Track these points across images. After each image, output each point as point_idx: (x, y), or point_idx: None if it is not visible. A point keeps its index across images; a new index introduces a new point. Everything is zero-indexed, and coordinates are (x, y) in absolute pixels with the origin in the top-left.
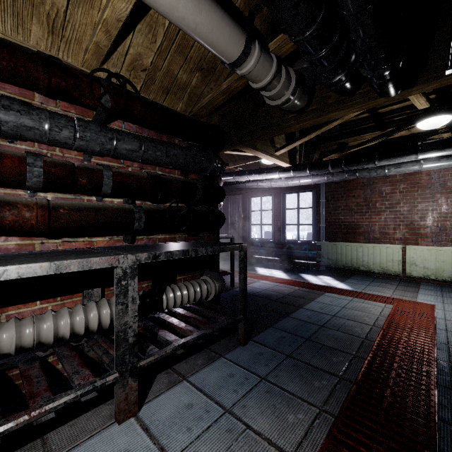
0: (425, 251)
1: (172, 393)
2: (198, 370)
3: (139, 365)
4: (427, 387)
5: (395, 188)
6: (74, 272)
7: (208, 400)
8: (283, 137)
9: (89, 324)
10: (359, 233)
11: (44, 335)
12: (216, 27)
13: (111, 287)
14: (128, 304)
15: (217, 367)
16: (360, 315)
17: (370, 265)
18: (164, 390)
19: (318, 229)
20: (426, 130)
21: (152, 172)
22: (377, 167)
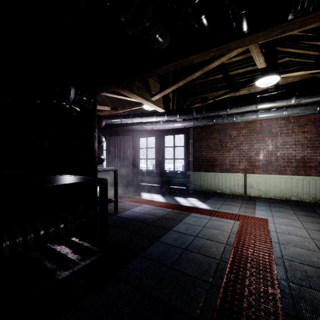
0: (259, 178)
1: None
2: None
3: None
4: (276, 318)
5: (240, 132)
6: None
7: None
8: (158, 86)
9: None
10: (216, 165)
11: None
12: None
13: None
14: None
15: None
16: (216, 233)
17: (223, 189)
18: None
19: (188, 162)
20: (260, 90)
21: None
22: (228, 116)
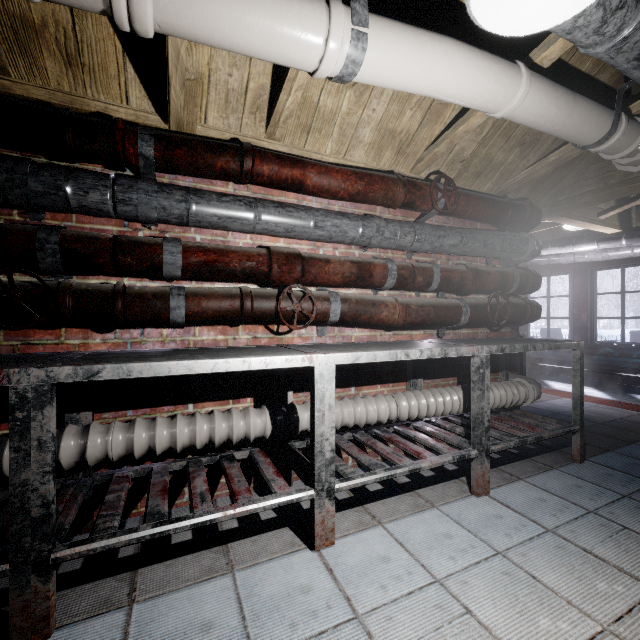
0: None
1: (514, 487)
2: (531, 475)
3: (491, 449)
4: None
5: None
6: (400, 362)
7: (562, 500)
8: None
9: (429, 409)
10: None
11: (401, 411)
12: (583, 121)
13: (425, 380)
14: (484, 390)
15: (555, 477)
16: None
17: None
18: (503, 483)
19: None
20: None
21: (470, 264)
22: None
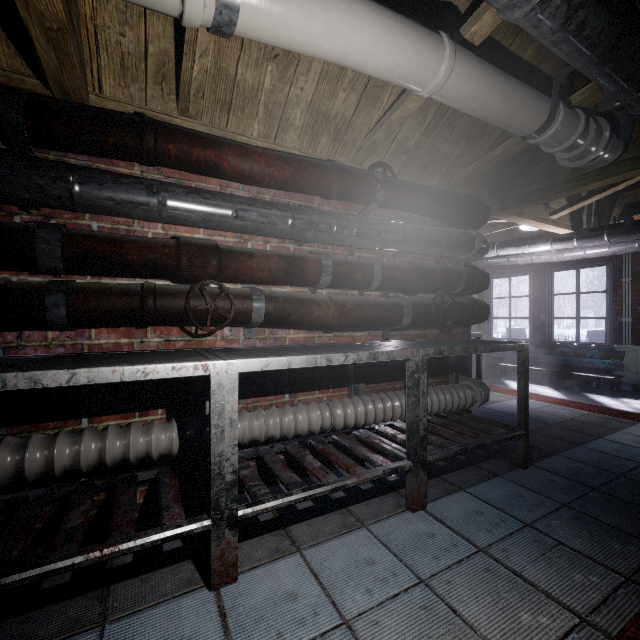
0: None
1: (454, 499)
2: (473, 484)
3: (427, 460)
4: None
5: None
6: (341, 366)
7: (500, 512)
8: None
9: (367, 416)
10: None
11: (336, 420)
12: (519, 108)
13: (369, 384)
14: (419, 397)
15: (497, 485)
16: None
17: None
18: (443, 495)
19: (616, 326)
20: None
21: (414, 262)
22: None
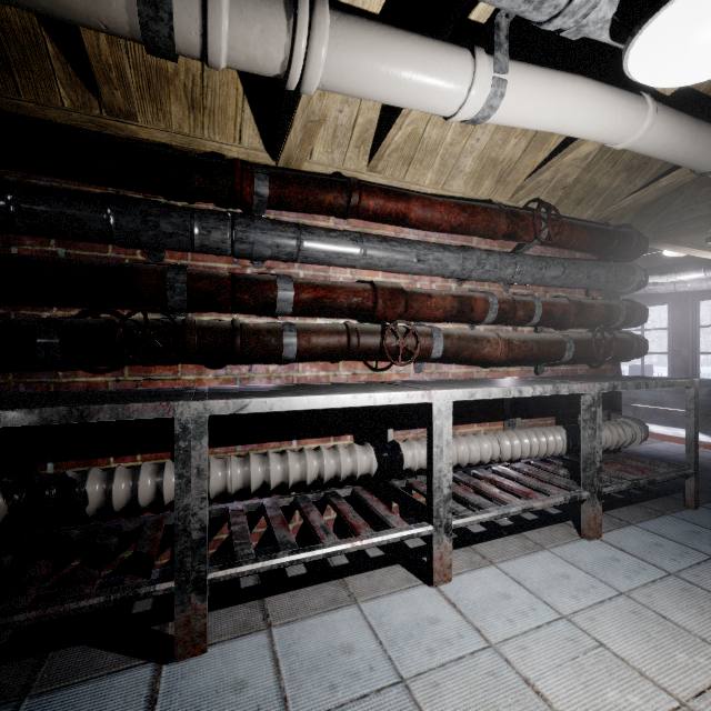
0: None
1: (626, 532)
2: (642, 520)
3: (602, 491)
4: None
5: None
6: (497, 400)
7: (680, 545)
8: None
9: (531, 449)
10: None
11: (503, 451)
12: (706, 149)
13: (522, 419)
14: (595, 429)
15: (668, 522)
16: None
17: None
18: (613, 528)
19: None
20: None
21: (572, 297)
22: None
